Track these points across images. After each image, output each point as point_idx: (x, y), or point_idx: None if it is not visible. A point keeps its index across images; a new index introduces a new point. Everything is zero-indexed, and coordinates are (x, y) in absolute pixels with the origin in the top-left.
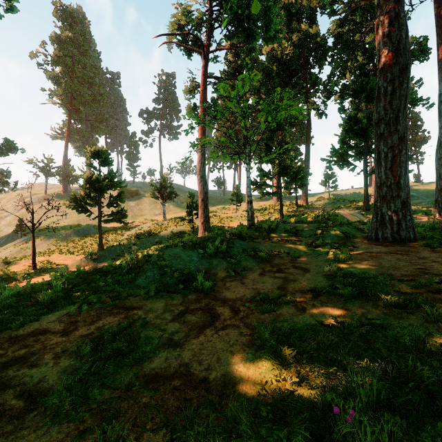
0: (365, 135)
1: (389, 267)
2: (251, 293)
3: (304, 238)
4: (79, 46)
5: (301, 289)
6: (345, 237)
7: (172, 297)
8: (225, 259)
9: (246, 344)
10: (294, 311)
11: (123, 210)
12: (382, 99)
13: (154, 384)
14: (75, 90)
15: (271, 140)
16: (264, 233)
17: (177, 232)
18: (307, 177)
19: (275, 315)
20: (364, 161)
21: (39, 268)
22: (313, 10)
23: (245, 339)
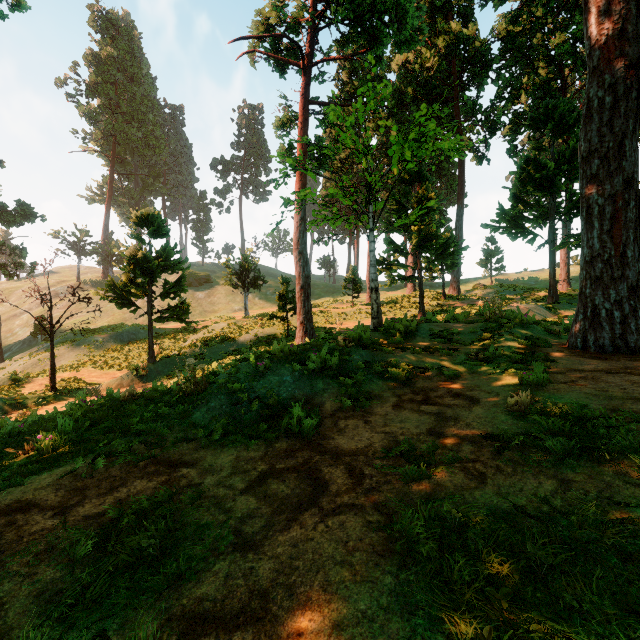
0: (552, 188)
1: (623, 398)
2: (383, 442)
3: (463, 346)
4: (125, 68)
5: (470, 435)
6: (531, 344)
7: (248, 445)
8: (337, 380)
9: (380, 551)
10: (464, 481)
11: (185, 304)
12: (596, 118)
13: (197, 639)
14: (120, 132)
15: (406, 197)
16: (399, 338)
17: (264, 336)
18: (461, 253)
19: (430, 487)
20: (550, 227)
21: (61, 390)
22: (469, 1)
23: (377, 538)
